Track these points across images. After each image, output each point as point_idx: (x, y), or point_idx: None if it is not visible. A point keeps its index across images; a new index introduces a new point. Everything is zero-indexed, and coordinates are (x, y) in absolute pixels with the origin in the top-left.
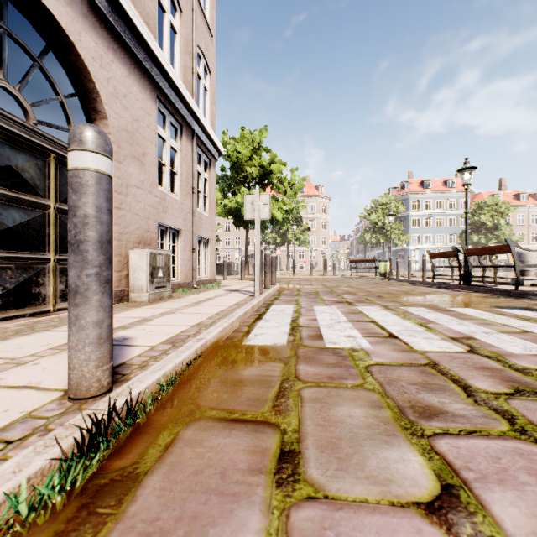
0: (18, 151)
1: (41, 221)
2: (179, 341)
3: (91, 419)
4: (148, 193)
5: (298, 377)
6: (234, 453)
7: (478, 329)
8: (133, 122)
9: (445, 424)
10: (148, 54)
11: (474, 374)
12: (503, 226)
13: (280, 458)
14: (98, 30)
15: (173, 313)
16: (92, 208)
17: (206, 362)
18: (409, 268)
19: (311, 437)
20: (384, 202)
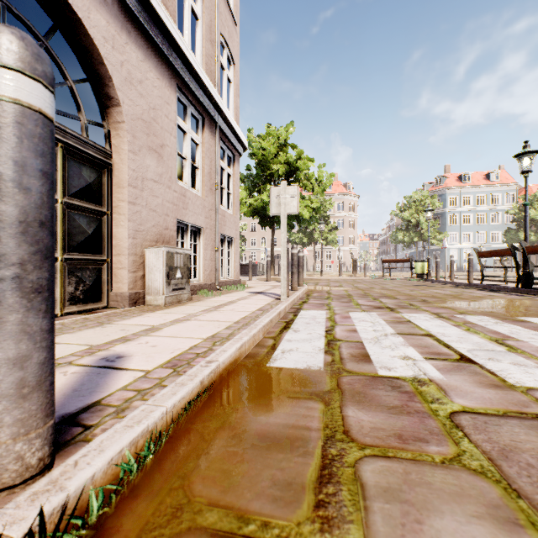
0: None
1: None
2: (184, 364)
3: None
4: (166, 188)
5: (349, 434)
6: None
7: None
8: (150, 111)
9: None
10: (165, 38)
11: None
12: None
13: None
14: (110, 8)
15: (187, 320)
16: (6, 164)
17: (216, 397)
18: (452, 269)
19: None
20: (418, 198)
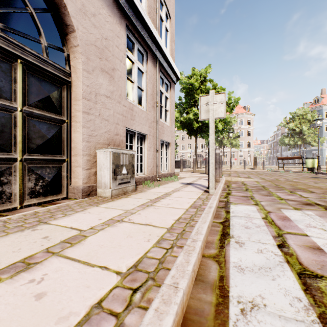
0: None
1: (5, 122)
2: None
3: None
4: (117, 102)
5: None
6: None
7: None
8: (103, 40)
9: None
10: None
11: None
12: None
13: None
14: None
15: (120, 221)
16: None
17: None
18: None
19: None
20: (301, 113)
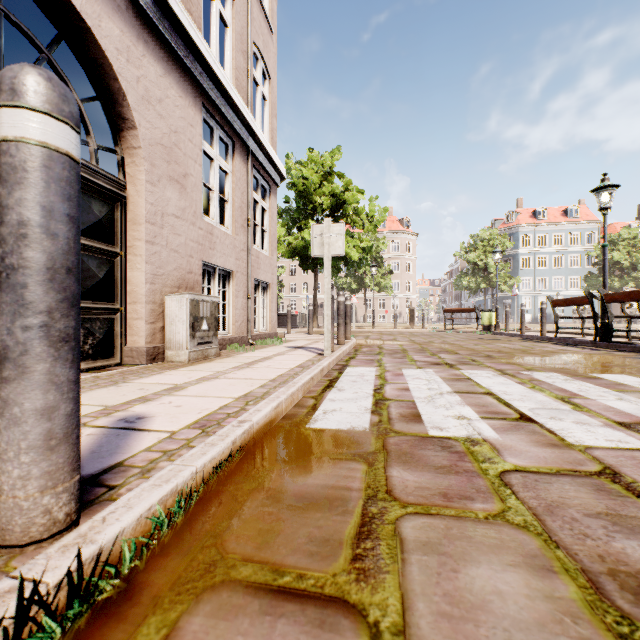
0: None
1: None
2: (213, 424)
3: None
4: (190, 224)
5: (391, 494)
6: None
7: None
8: (171, 135)
9: None
10: (189, 49)
11: None
12: None
13: None
14: (124, 15)
15: (215, 378)
16: (34, 210)
17: (250, 459)
18: (523, 320)
19: None
20: (486, 237)
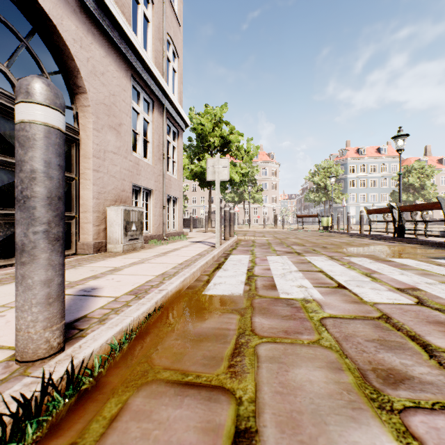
0: (5, 120)
1: None
2: (143, 292)
3: (17, 400)
4: (123, 158)
5: (254, 331)
6: (184, 431)
7: (421, 279)
8: (110, 97)
9: (414, 393)
10: (123, 38)
11: (430, 330)
12: (429, 187)
13: (235, 440)
14: (78, 16)
15: (142, 263)
16: (40, 163)
17: (167, 313)
18: (349, 223)
19: (269, 410)
20: (326, 167)
